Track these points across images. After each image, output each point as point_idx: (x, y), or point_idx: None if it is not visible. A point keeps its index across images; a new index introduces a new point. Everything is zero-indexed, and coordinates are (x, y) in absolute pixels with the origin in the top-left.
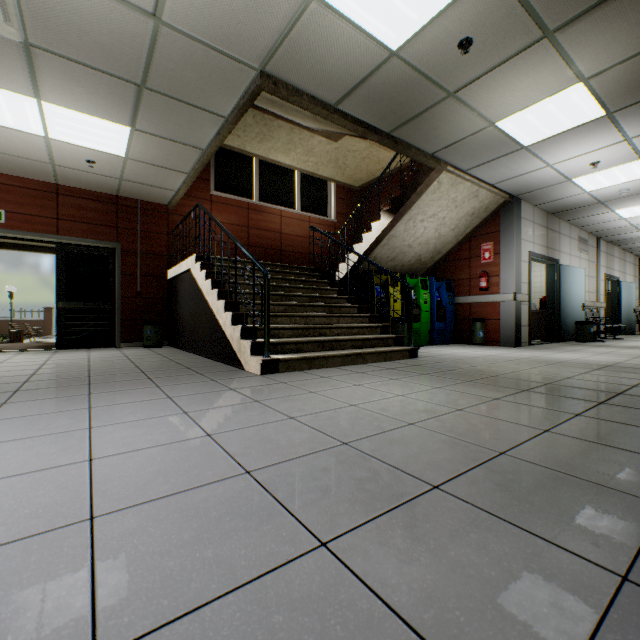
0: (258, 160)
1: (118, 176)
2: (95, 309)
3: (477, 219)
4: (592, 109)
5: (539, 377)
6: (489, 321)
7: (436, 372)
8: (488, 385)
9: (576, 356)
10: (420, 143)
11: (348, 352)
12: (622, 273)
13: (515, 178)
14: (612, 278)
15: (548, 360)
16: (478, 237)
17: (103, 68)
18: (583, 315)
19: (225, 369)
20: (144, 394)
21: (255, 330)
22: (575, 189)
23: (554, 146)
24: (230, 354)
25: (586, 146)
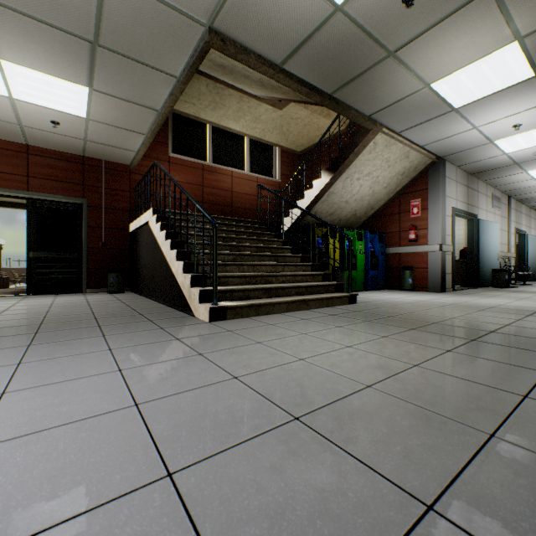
0: (212, 127)
1: (82, 137)
2: (63, 258)
3: (407, 178)
4: (523, 70)
5: (479, 324)
6: (417, 269)
7: (378, 319)
8: (433, 333)
9: (501, 301)
10: (359, 105)
11: (293, 299)
12: (528, 227)
13: (443, 140)
14: (520, 232)
15: (478, 305)
16: (407, 194)
17: (55, 23)
18: (498, 264)
19: (176, 315)
20: (85, 345)
21: (205, 278)
22: (495, 151)
23: (482, 108)
24: (182, 300)
25: (511, 108)
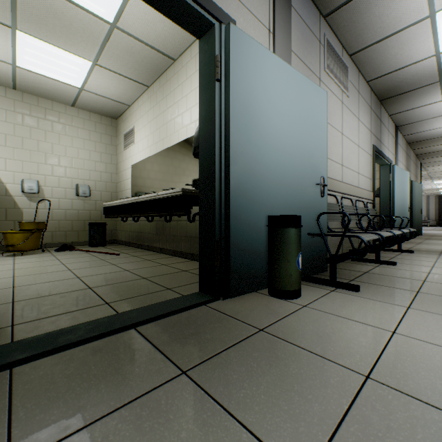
0: None
1: None
2: None
3: None
4: None
5: None
6: None
7: None
8: None
9: None
10: None
11: None
12: None
13: None
14: None
15: None
16: None
17: None
18: None
19: None
20: None
21: None
22: None
23: None
24: None
25: None
